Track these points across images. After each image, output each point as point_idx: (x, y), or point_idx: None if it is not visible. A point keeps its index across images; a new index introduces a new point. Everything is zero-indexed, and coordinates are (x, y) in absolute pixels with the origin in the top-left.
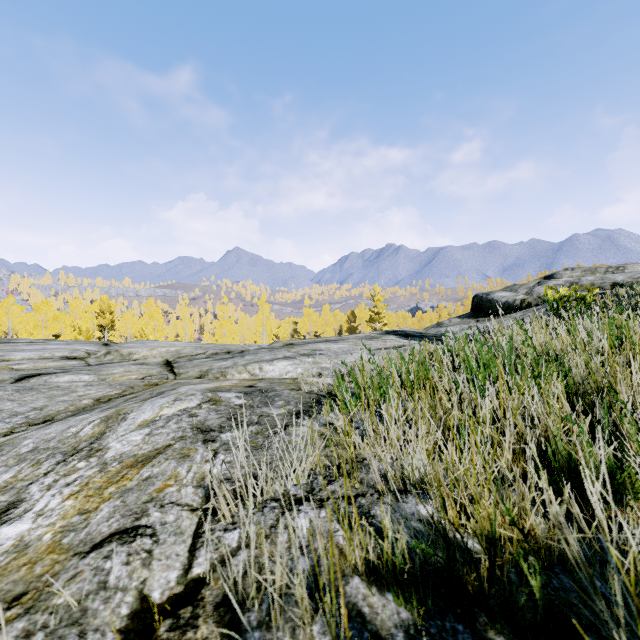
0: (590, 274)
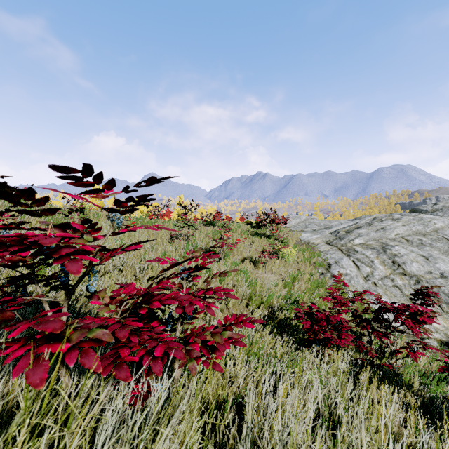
0: (446, 203)
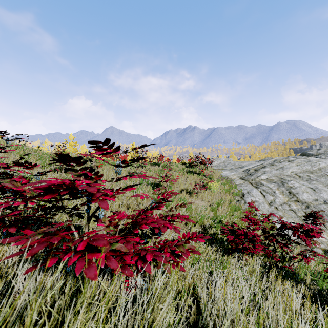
0: (327, 149)
